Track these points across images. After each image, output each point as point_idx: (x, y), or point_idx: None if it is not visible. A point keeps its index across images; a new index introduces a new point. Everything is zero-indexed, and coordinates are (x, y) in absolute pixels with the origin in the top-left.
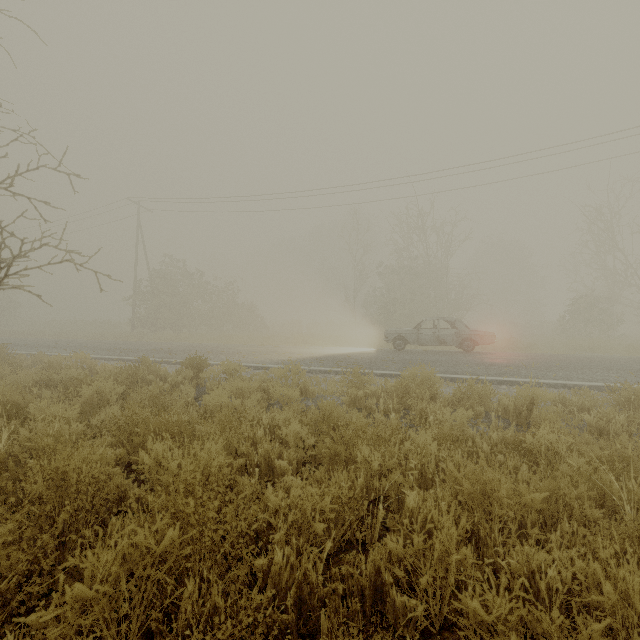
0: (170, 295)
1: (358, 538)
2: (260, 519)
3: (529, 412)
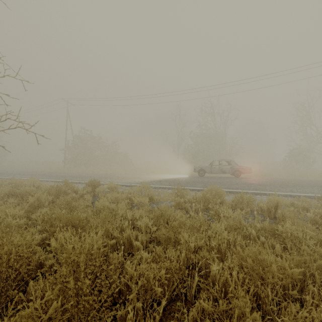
0: (83, 148)
1: (182, 297)
2: (122, 282)
3: (275, 211)
